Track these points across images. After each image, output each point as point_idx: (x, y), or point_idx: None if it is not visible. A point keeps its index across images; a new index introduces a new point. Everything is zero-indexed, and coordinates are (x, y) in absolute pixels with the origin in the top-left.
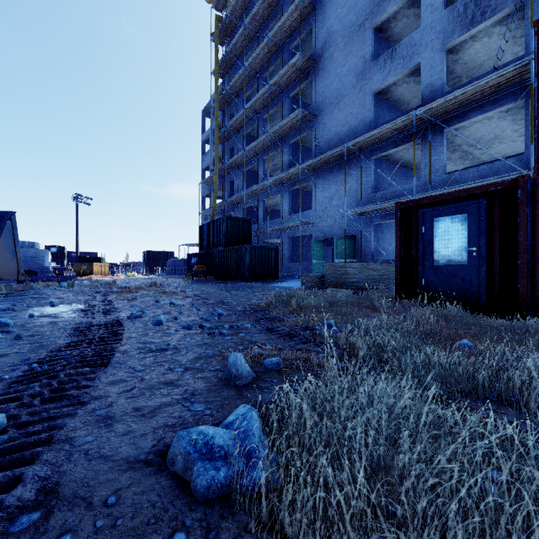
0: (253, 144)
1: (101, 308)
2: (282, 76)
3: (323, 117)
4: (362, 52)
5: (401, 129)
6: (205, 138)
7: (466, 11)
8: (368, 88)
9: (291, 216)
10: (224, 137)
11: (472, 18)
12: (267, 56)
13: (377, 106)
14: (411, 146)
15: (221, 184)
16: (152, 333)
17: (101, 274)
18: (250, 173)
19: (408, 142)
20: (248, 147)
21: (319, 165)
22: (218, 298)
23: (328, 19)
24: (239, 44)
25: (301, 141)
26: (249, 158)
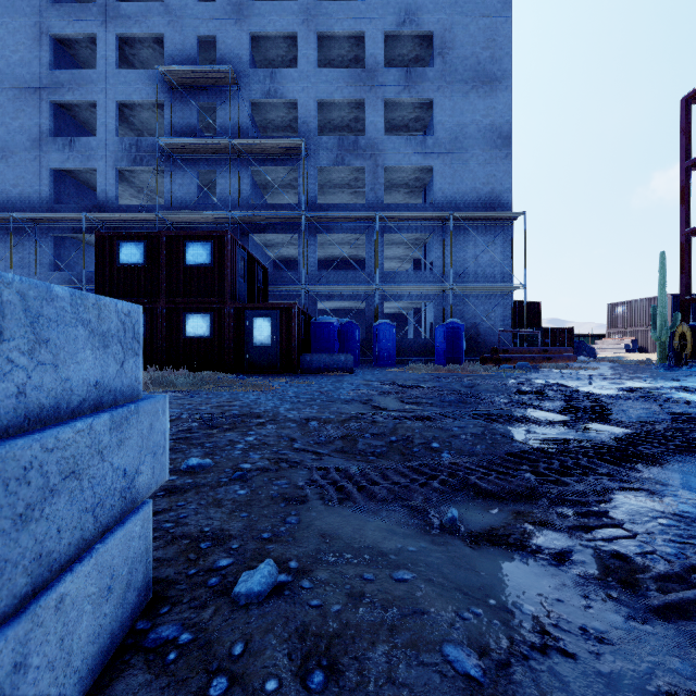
0: None
1: None
2: None
3: None
4: (38, 120)
5: (77, 220)
6: None
7: (131, 150)
8: (45, 161)
9: None
10: None
11: (135, 158)
12: None
13: (60, 181)
14: (88, 238)
15: None
16: None
17: None
18: None
19: (87, 233)
20: None
21: None
22: None
23: None
24: None
25: None
26: None
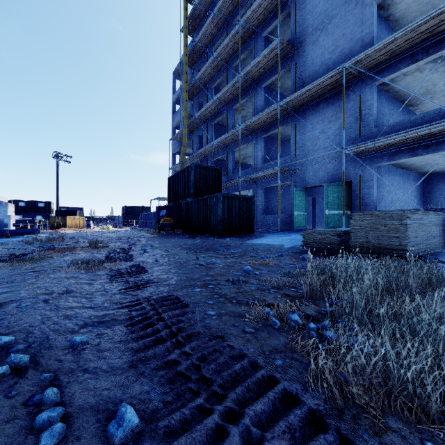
0: (222, 91)
1: None
2: (256, 10)
3: (305, 48)
4: None
5: (430, 31)
6: (176, 98)
7: None
8: None
9: (265, 165)
10: (193, 92)
11: None
12: None
13: (377, 24)
14: (444, 54)
15: (191, 140)
16: None
17: (75, 226)
18: (219, 127)
19: (437, 52)
20: (217, 95)
21: (301, 102)
22: (175, 280)
23: None
24: None
25: (274, 86)
26: (218, 109)
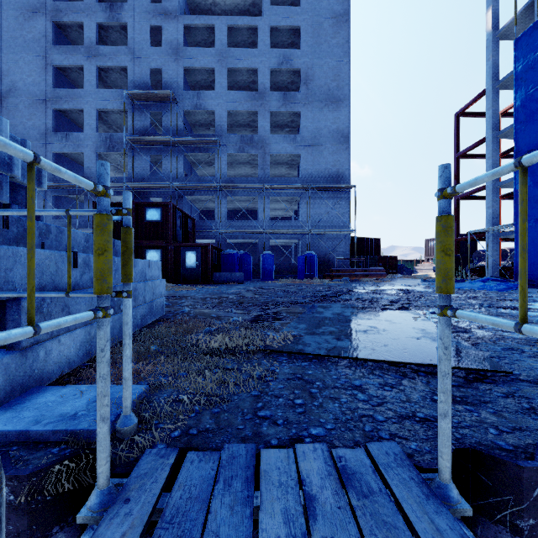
0: None
1: None
2: None
3: None
4: (45, 121)
5: (72, 187)
6: None
7: (106, 141)
8: (50, 147)
9: None
10: None
11: (109, 146)
12: None
13: (58, 160)
14: (78, 198)
15: None
16: None
17: None
18: None
19: (77, 195)
20: None
21: None
22: None
23: (14, 74)
24: None
25: None
26: None
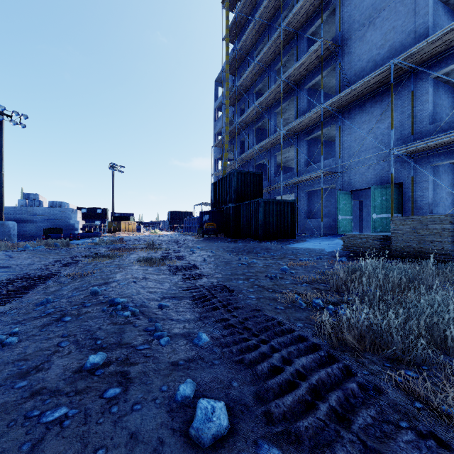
0: (264, 96)
1: None
2: (298, 12)
3: (351, 45)
4: None
5: None
6: (218, 105)
7: None
8: None
9: (307, 168)
10: (234, 99)
11: None
12: (279, 2)
13: (433, 11)
14: None
15: (232, 146)
16: None
17: (128, 230)
18: (260, 131)
19: None
20: (258, 101)
21: (346, 102)
22: (222, 275)
23: None
24: (249, 1)
25: (317, 86)
26: (259, 114)
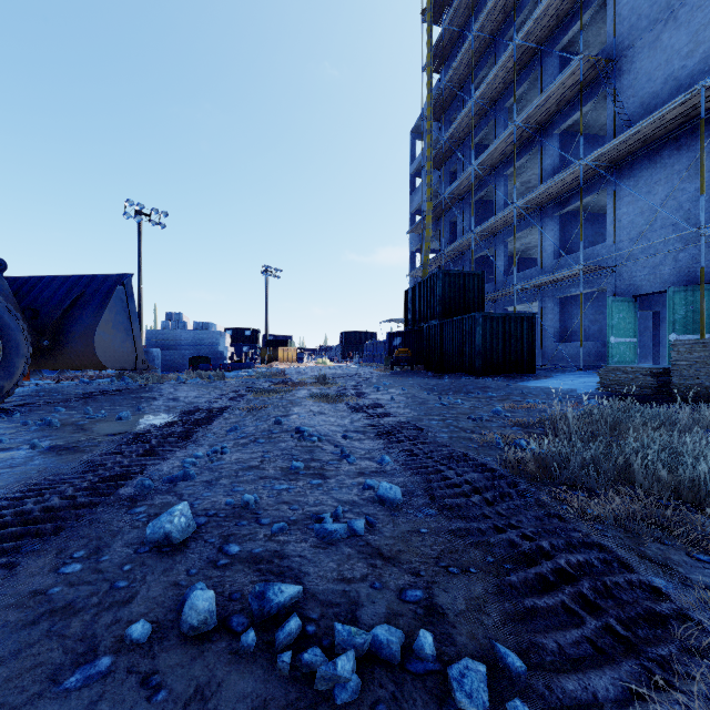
0: (486, 152)
1: (166, 433)
2: (542, 15)
3: (634, 58)
4: None
5: None
6: (415, 169)
7: None
8: None
9: (559, 261)
10: (441, 158)
11: None
12: (512, 1)
13: None
14: None
15: (437, 230)
16: (44, 623)
17: (287, 360)
18: (482, 205)
19: None
20: (478, 160)
21: (624, 152)
22: (412, 415)
23: None
24: (464, 5)
25: (578, 126)
26: (481, 179)
